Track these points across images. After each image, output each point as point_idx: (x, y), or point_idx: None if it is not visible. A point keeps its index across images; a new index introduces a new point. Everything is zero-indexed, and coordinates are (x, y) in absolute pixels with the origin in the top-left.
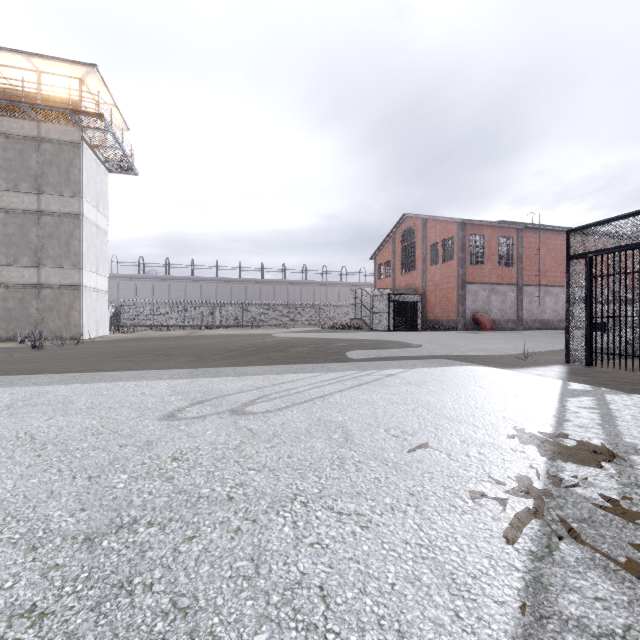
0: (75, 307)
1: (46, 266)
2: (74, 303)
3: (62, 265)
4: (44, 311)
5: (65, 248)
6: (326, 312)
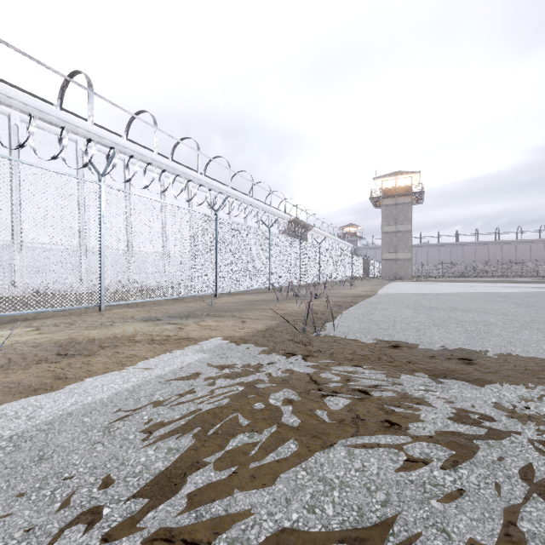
0: (409, 267)
1: (398, 252)
2: (408, 266)
3: (404, 251)
4: (398, 269)
5: (405, 244)
6: (544, 266)
